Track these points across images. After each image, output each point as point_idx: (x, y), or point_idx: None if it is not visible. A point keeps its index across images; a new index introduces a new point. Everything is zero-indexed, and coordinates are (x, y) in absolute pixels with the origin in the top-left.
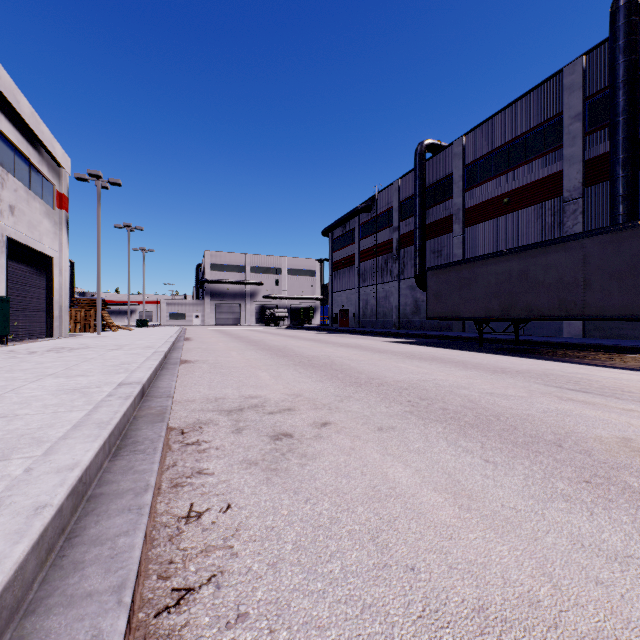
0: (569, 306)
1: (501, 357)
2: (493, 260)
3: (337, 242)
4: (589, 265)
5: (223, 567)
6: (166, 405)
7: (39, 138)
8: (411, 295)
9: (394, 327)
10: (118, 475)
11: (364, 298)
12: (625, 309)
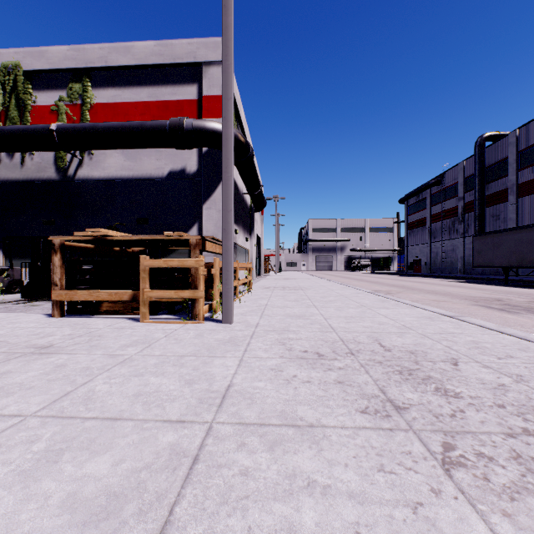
0: None
1: (502, 287)
2: (512, 232)
3: (411, 208)
4: None
5: None
6: None
7: None
8: None
9: (459, 273)
10: None
11: (434, 251)
12: None
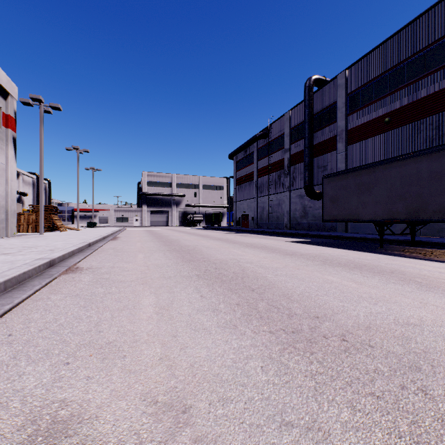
0: None
1: (429, 263)
2: (397, 163)
3: (240, 163)
4: None
5: None
6: None
7: None
8: (300, 202)
9: (286, 228)
10: None
11: (261, 205)
12: None
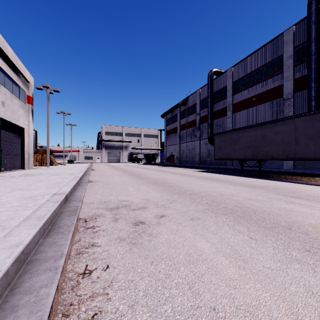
0: (287, 153)
1: (253, 179)
2: (248, 129)
3: (168, 121)
4: (298, 132)
5: (102, 308)
6: (78, 205)
7: (17, 67)
8: (206, 147)
9: (197, 163)
10: (47, 247)
11: (182, 149)
12: (317, 154)
